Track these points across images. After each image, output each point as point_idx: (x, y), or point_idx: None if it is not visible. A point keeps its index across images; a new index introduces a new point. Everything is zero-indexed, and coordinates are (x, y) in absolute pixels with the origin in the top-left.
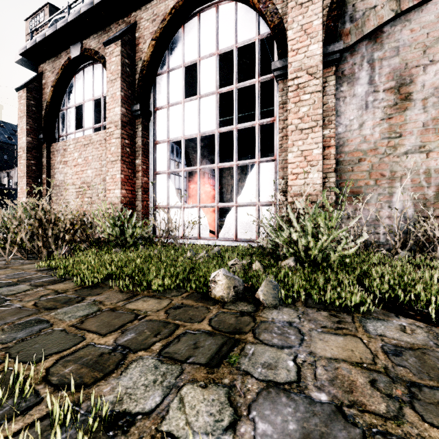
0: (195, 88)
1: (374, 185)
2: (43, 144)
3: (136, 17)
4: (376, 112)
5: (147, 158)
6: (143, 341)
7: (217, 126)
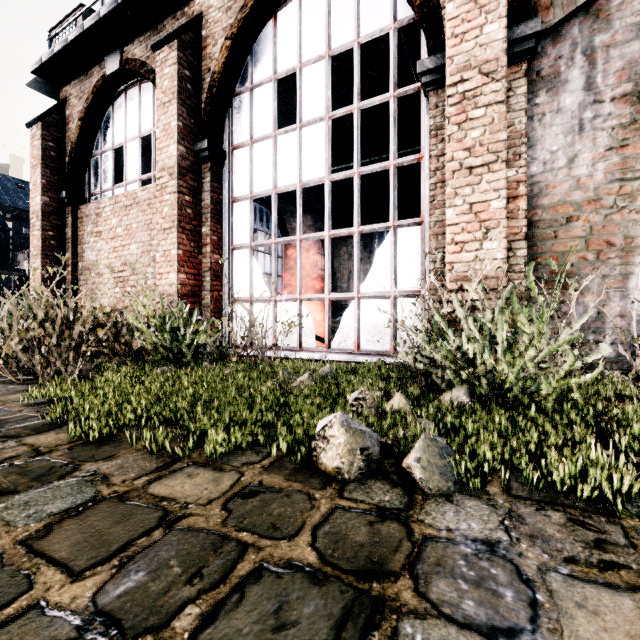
0: (295, 120)
1: (594, 261)
2: (67, 206)
3: (203, 5)
4: (598, 136)
5: (218, 224)
6: (158, 598)
7: (328, 171)
